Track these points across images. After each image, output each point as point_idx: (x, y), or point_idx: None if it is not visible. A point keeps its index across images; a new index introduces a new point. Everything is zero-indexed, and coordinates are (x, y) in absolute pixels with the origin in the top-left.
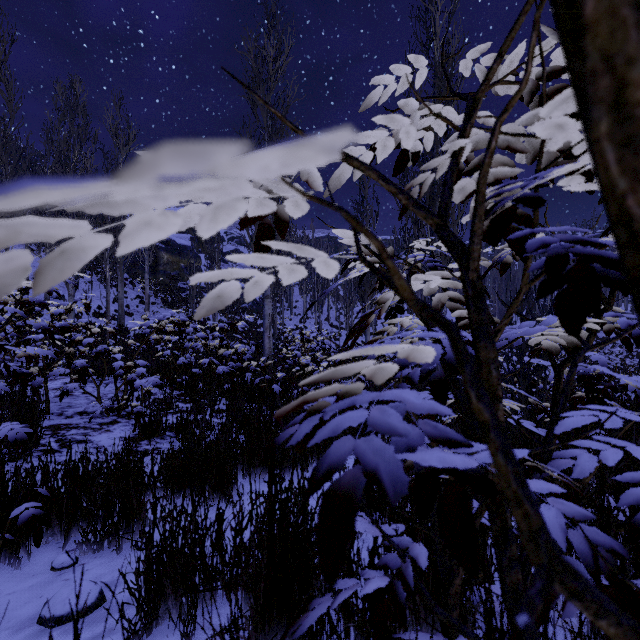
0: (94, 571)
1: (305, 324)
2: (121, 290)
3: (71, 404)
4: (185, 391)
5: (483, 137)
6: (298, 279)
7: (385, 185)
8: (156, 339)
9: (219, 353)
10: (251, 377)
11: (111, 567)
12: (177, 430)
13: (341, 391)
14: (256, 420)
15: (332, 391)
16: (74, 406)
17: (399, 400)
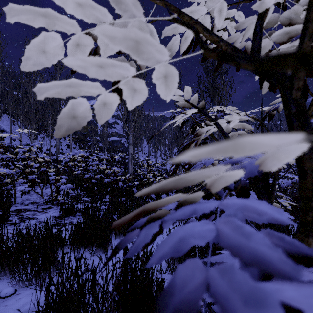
0: (23, 300)
1: (149, 158)
2: (58, 141)
3: (28, 198)
4: (88, 191)
5: (271, 17)
6: (140, 103)
7: (209, 36)
8: (72, 165)
9: (105, 172)
10: (121, 184)
11: (33, 297)
12: (82, 212)
13: (181, 200)
14: (123, 207)
15: (172, 200)
16: (30, 199)
17: (251, 213)
